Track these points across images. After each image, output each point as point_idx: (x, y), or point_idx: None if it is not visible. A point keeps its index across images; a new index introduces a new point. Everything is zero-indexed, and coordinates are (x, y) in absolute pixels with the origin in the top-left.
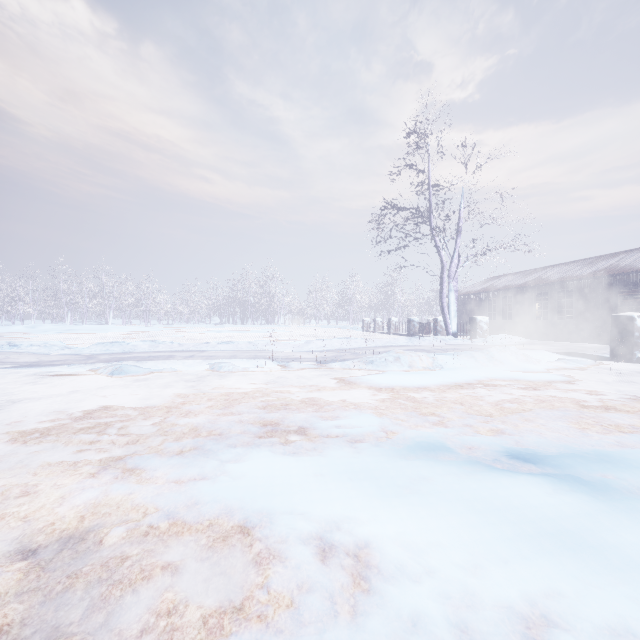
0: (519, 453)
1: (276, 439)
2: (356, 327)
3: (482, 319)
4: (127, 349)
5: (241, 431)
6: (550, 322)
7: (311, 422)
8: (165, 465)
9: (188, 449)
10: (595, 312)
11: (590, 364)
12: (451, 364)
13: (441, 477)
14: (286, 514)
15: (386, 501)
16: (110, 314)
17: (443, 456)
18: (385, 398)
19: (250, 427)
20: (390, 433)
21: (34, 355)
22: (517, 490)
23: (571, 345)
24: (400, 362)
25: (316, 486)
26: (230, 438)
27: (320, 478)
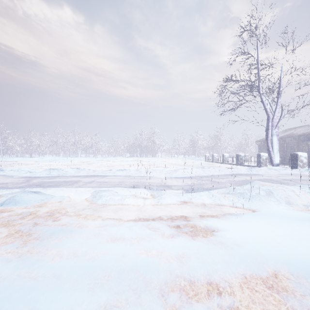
0: None
1: None
2: (200, 159)
3: (302, 154)
4: (61, 173)
5: None
6: None
7: None
8: None
9: None
10: None
11: None
12: None
13: None
14: None
15: None
16: (79, 152)
17: None
18: None
19: None
20: None
21: (1, 177)
22: None
23: None
24: (274, 198)
25: None
26: None
27: None
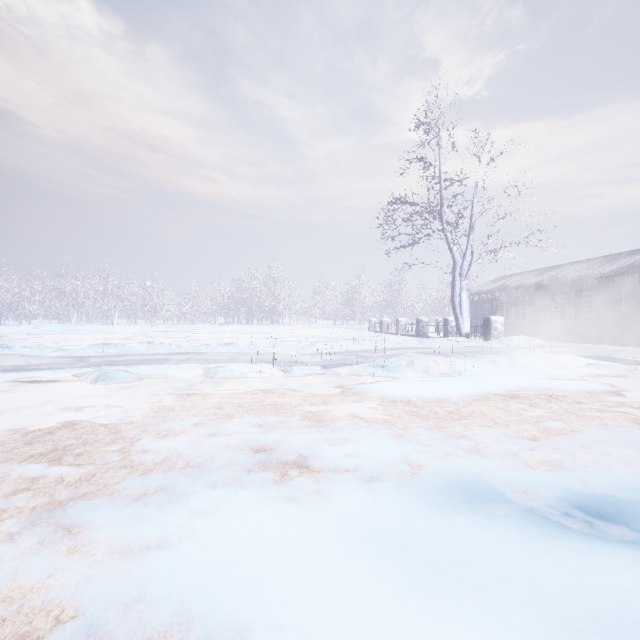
0: (596, 504)
1: (269, 475)
2: (362, 327)
3: (497, 319)
4: (123, 351)
5: (226, 462)
6: (567, 322)
7: (314, 448)
8: (114, 521)
9: (153, 491)
10: (617, 312)
11: (625, 370)
12: (471, 370)
13: (500, 550)
14: (272, 631)
15: (427, 604)
16: (115, 314)
17: (492, 508)
18: (402, 413)
19: (238, 456)
20: (414, 466)
21: (23, 358)
22: (622, 580)
23: (596, 348)
24: (414, 367)
25: (319, 568)
26: (210, 473)
27: (325, 550)
